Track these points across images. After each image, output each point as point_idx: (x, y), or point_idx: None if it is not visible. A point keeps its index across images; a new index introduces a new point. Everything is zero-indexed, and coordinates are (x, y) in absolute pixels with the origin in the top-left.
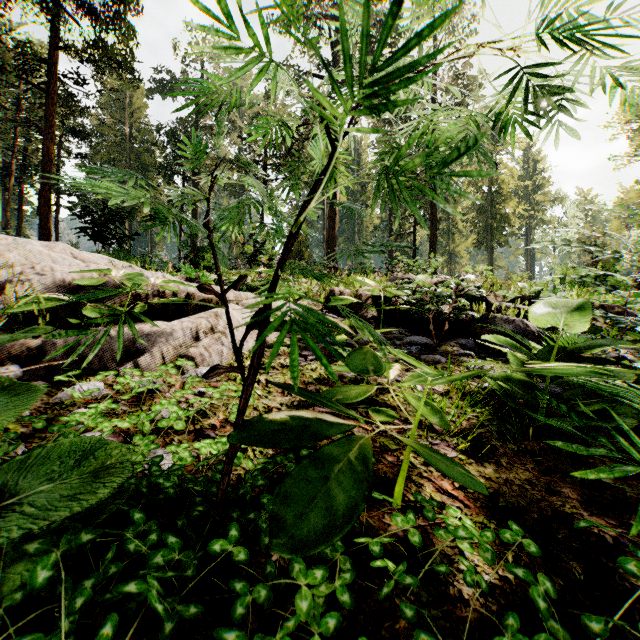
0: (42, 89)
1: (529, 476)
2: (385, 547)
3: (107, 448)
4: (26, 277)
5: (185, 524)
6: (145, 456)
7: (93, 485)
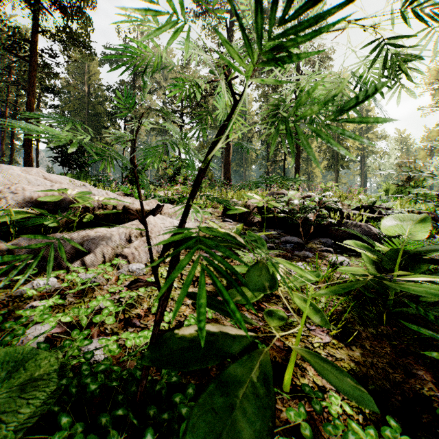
0: (26, 60)
1: (389, 359)
2: (280, 435)
3: (39, 358)
4: (3, 195)
5: (108, 421)
6: (80, 350)
7: (20, 400)
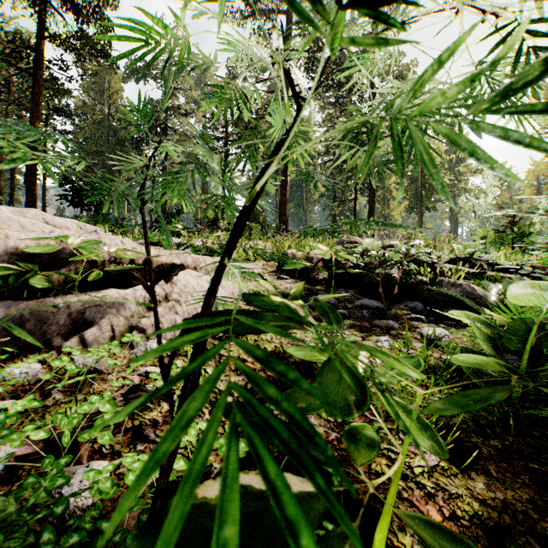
0: (29, 73)
1: (529, 494)
2: None
3: None
4: None
5: None
6: (50, 493)
7: None
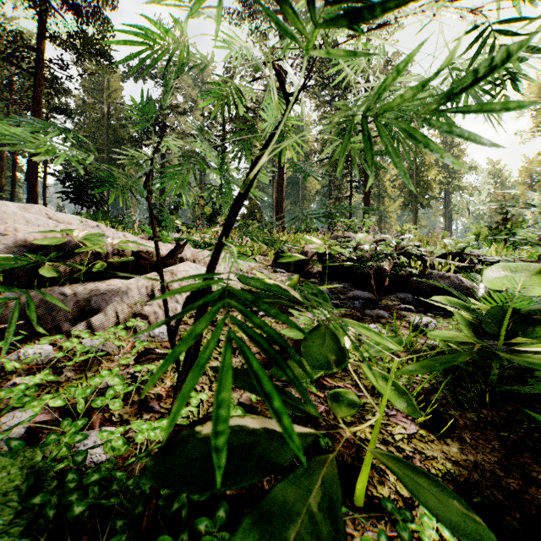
0: (30, 72)
1: (498, 457)
2: None
3: None
4: None
5: None
6: (70, 448)
7: None
